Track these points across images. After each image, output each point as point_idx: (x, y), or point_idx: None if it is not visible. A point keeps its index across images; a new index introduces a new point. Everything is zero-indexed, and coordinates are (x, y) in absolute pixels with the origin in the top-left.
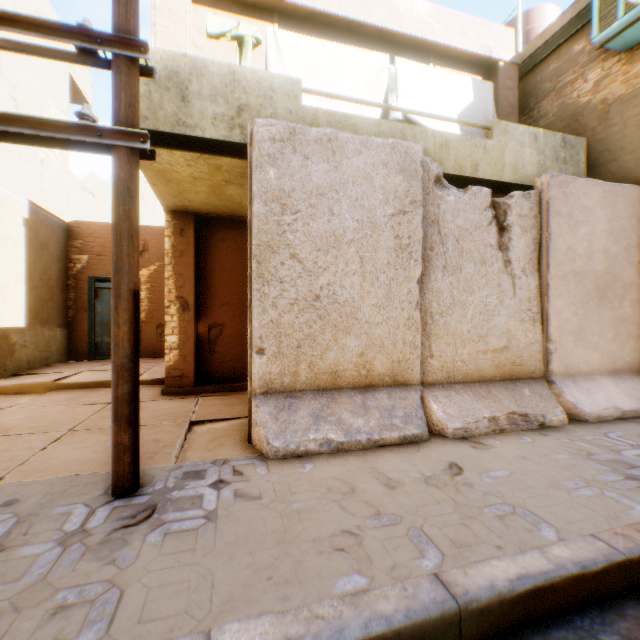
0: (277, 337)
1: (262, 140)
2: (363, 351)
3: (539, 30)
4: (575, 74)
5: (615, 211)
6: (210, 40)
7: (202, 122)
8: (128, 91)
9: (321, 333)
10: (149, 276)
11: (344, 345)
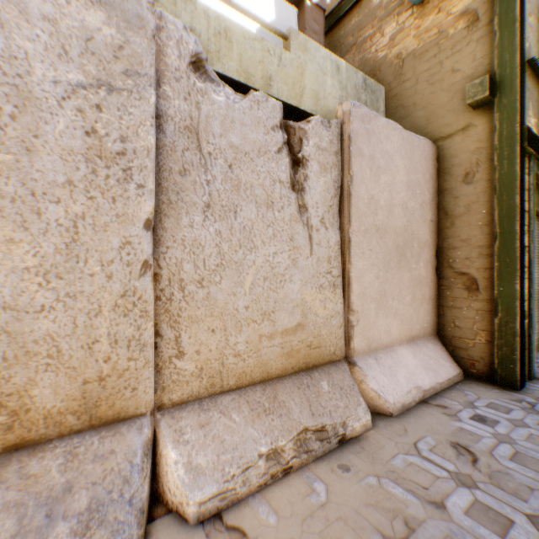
0: None
1: None
2: None
3: None
4: (375, 28)
5: (413, 163)
6: None
7: None
8: None
9: None
10: None
11: None
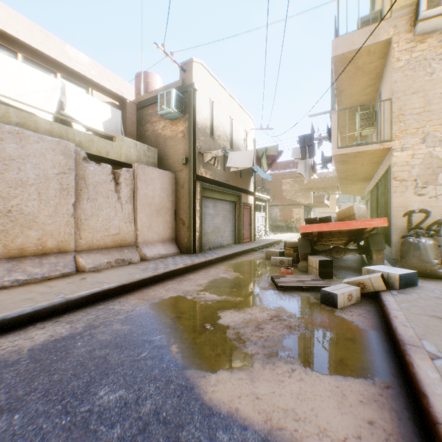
0: None
1: None
2: (41, 237)
3: (153, 84)
4: (157, 119)
5: (164, 181)
6: None
7: None
8: None
9: (13, 229)
10: None
11: (29, 235)
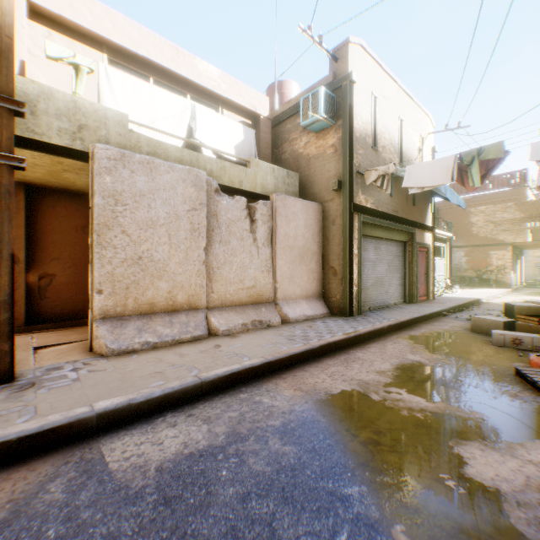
0: (112, 282)
1: (102, 158)
2: (170, 290)
3: (288, 95)
4: (298, 135)
5: (309, 215)
6: (50, 60)
7: (50, 132)
8: (10, 129)
9: (143, 280)
10: None
11: (158, 287)
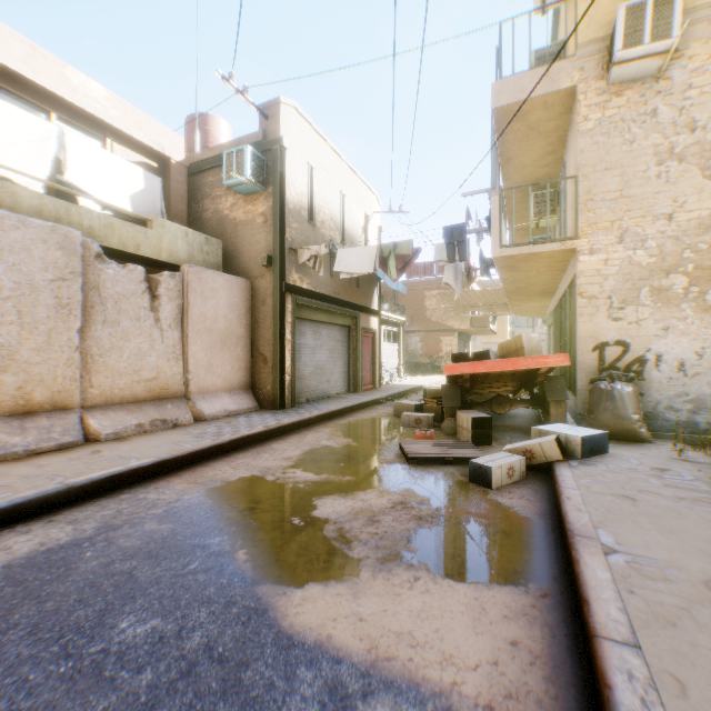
0: None
1: None
2: (24, 385)
3: (216, 134)
4: (223, 192)
5: (233, 293)
6: None
7: None
8: None
9: None
10: None
11: (2, 381)
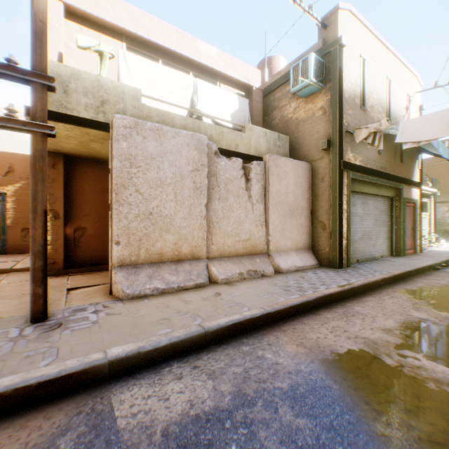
0: (127, 235)
1: (119, 126)
2: (176, 242)
3: (277, 68)
4: (287, 102)
5: (298, 174)
6: (80, 49)
7: (78, 107)
8: (42, 101)
9: (153, 232)
10: (15, 191)
11: (166, 239)
